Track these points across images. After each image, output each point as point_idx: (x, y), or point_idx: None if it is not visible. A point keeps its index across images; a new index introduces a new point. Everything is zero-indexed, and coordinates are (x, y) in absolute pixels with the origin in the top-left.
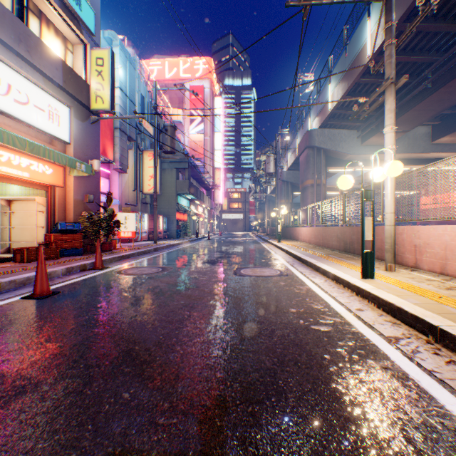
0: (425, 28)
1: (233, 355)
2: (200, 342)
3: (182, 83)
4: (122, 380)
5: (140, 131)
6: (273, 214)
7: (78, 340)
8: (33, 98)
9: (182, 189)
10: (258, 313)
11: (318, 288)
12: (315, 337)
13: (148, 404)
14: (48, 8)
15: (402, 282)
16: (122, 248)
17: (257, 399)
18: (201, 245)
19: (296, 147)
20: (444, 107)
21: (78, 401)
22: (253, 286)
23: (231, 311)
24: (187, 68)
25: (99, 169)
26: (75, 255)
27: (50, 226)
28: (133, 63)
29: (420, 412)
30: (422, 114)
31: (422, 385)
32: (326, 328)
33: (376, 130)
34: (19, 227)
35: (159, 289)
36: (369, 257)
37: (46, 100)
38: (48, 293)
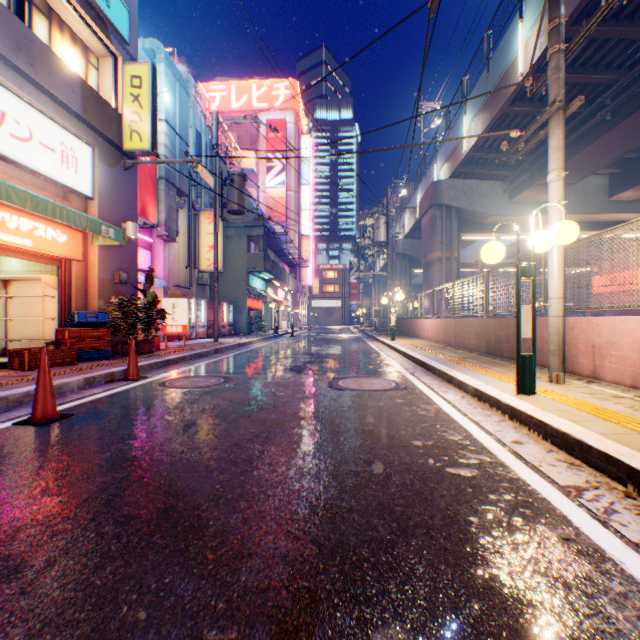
0: (602, 34)
1: (328, 517)
2: (278, 495)
3: (255, 114)
4: (153, 561)
5: (194, 181)
6: (385, 300)
7: (90, 492)
8: (39, 133)
9: (254, 265)
10: (366, 448)
11: (452, 409)
12: (453, 486)
13: (192, 604)
14: (60, 3)
15: (577, 400)
16: (169, 349)
17: (367, 595)
18: (283, 344)
19: (416, 206)
20: (629, 147)
21: (79, 599)
22: (357, 406)
23: (324, 444)
24: (263, 95)
25: (135, 236)
26: (99, 359)
27: (64, 317)
28: (185, 86)
29: (633, 620)
30: (596, 158)
31: (628, 570)
32: (469, 472)
33: (530, 180)
34: (20, 319)
35: (220, 410)
36: (528, 363)
37: (58, 136)
38: (53, 417)
